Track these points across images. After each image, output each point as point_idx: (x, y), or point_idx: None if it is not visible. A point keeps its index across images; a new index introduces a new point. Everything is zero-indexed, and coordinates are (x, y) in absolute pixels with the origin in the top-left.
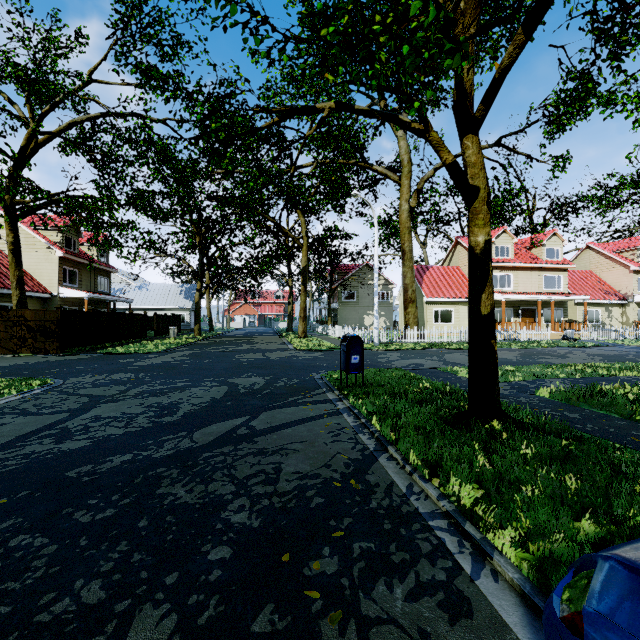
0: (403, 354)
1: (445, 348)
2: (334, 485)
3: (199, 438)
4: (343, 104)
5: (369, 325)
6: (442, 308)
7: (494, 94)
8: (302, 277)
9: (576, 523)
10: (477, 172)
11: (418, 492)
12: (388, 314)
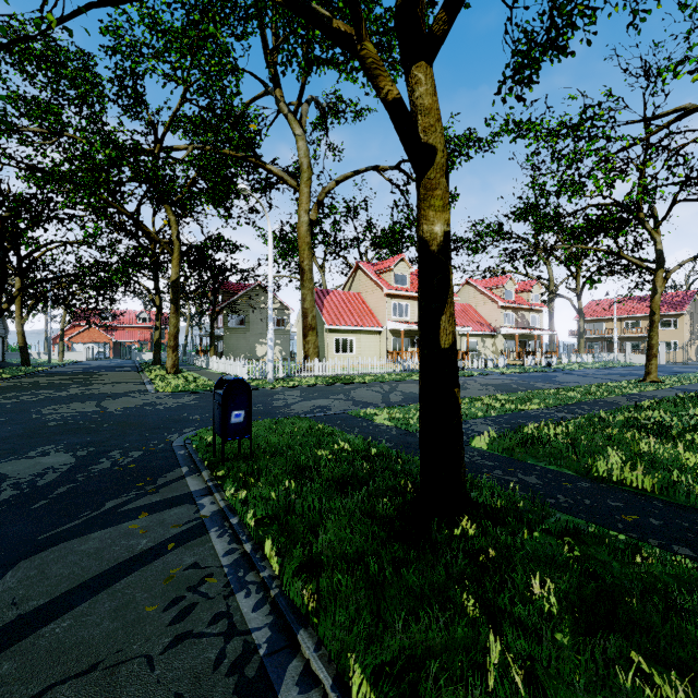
0: (304, 393)
1: (350, 382)
2: None
3: None
4: None
5: (262, 355)
6: (344, 337)
7: None
8: (172, 293)
9: None
10: (433, 123)
11: None
12: (284, 343)
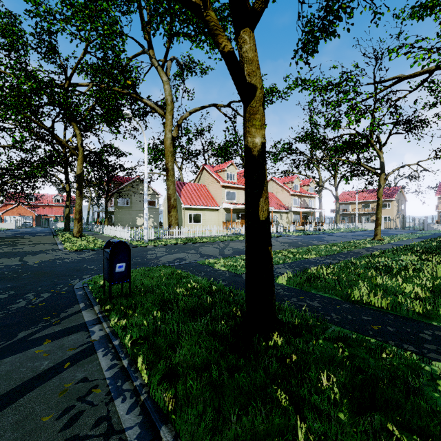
0: (168, 249)
1: (198, 242)
2: None
3: None
4: None
5: (141, 225)
6: (194, 213)
7: None
8: (77, 183)
9: None
10: (254, 69)
11: None
12: (155, 216)
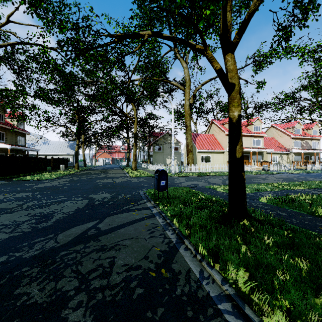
0: (187, 178)
1: (207, 175)
2: (150, 275)
3: (61, 239)
4: (156, 32)
5: (169, 163)
6: (205, 155)
7: (244, 29)
8: (134, 138)
9: (315, 299)
10: (234, 75)
11: (207, 277)
12: (178, 158)
